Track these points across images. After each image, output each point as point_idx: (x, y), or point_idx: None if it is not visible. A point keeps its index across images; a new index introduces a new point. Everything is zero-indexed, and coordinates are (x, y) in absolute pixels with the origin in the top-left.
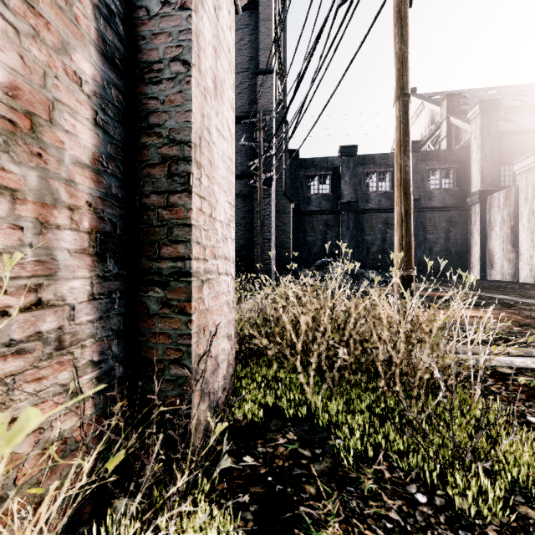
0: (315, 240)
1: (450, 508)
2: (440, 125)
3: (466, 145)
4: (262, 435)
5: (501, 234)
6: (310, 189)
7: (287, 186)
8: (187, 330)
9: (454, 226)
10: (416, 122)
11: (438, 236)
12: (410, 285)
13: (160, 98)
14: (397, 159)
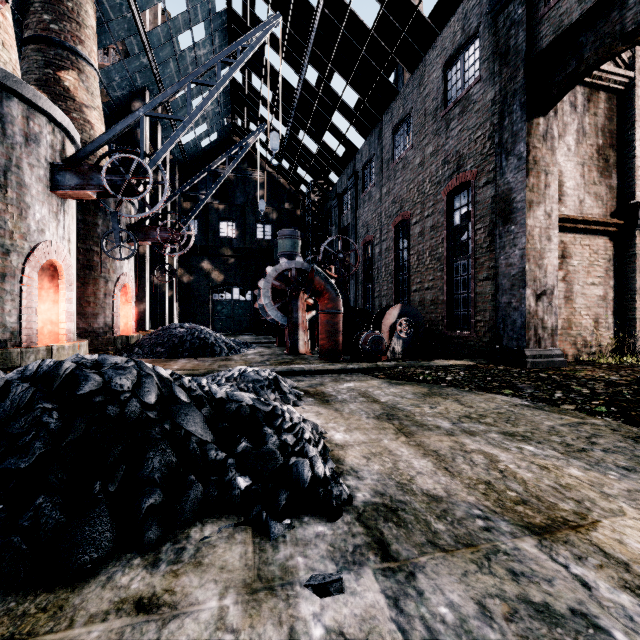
0: None
1: None
2: None
3: None
4: None
5: None
6: None
7: None
8: (635, 330)
9: None
10: None
11: None
12: None
13: (627, 281)
14: None
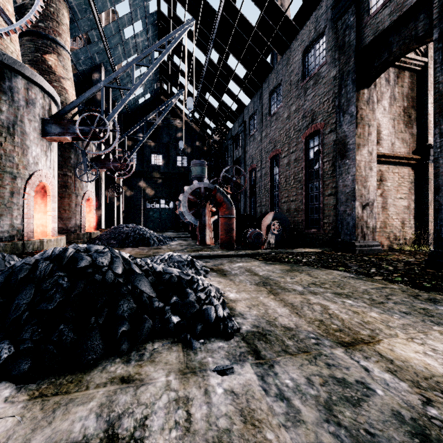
0: None
1: None
2: None
3: None
4: None
5: None
6: None
7: None
8: (428, 228)
9: None
10: None
11: None
12: None
13: (423, 196)
14: None
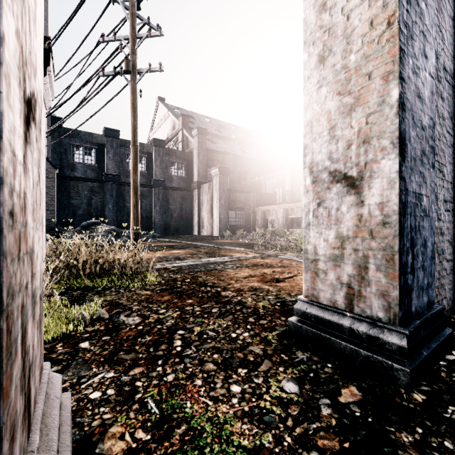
0: (80, 203)
1: (129, 290)
2: (178, 133)
3: (192, 151)
4: (66, 294)
5: (207, 208)
6: (75, 157)
7: (50, 151)
8: None
9: (185, 201)
10: (165, 124)
11: (176, 207)
12: (138, 237)
13: None
14: (132, 175)
